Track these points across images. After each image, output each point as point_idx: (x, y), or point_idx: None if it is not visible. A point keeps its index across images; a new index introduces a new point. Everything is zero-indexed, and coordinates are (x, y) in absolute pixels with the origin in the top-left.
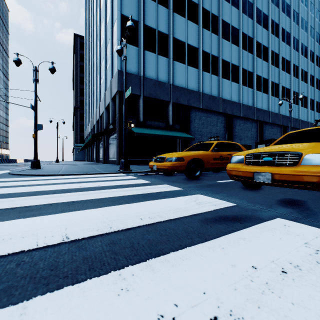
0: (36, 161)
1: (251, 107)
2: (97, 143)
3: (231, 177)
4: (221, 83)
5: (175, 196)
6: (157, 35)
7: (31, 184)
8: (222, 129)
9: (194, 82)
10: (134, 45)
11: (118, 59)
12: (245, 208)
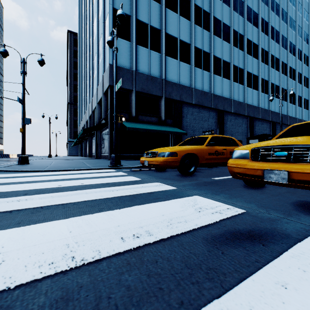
0: (24, 156)
1: (241, 103)
2: (90, 138)
3: (233, 175)
4: (213, 79)
5: (169, 198)
6: (150, 30)
7: (6, 182)
8: (214, 124)
9: (186, 78)
10: (126, 39)
11: (110, 53)
12: (259, 217)
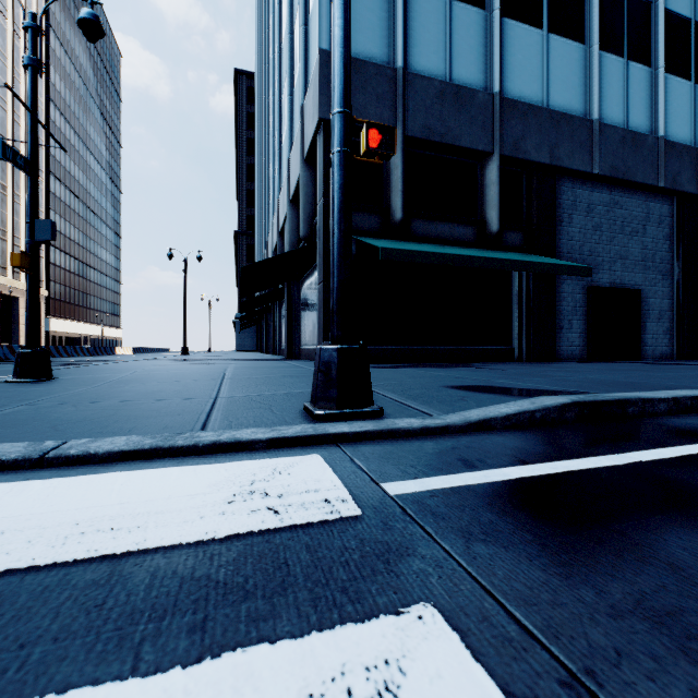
0: (29, 353)
1: None
2: (275, 307)
3: None
4: (662, 89)
5: None
6: None
7: None
8: (663, 245)
9: (572, 89)
10: None
11: (321, 14)
12: None
